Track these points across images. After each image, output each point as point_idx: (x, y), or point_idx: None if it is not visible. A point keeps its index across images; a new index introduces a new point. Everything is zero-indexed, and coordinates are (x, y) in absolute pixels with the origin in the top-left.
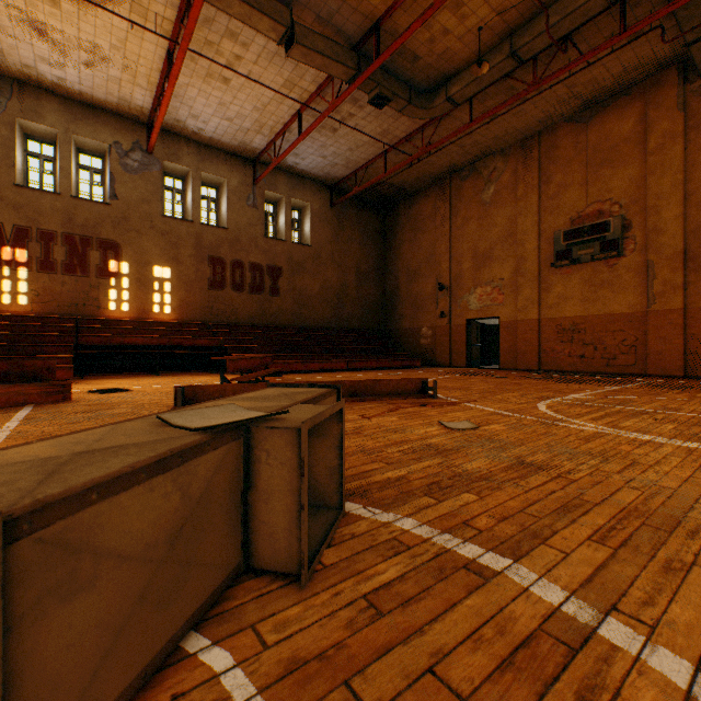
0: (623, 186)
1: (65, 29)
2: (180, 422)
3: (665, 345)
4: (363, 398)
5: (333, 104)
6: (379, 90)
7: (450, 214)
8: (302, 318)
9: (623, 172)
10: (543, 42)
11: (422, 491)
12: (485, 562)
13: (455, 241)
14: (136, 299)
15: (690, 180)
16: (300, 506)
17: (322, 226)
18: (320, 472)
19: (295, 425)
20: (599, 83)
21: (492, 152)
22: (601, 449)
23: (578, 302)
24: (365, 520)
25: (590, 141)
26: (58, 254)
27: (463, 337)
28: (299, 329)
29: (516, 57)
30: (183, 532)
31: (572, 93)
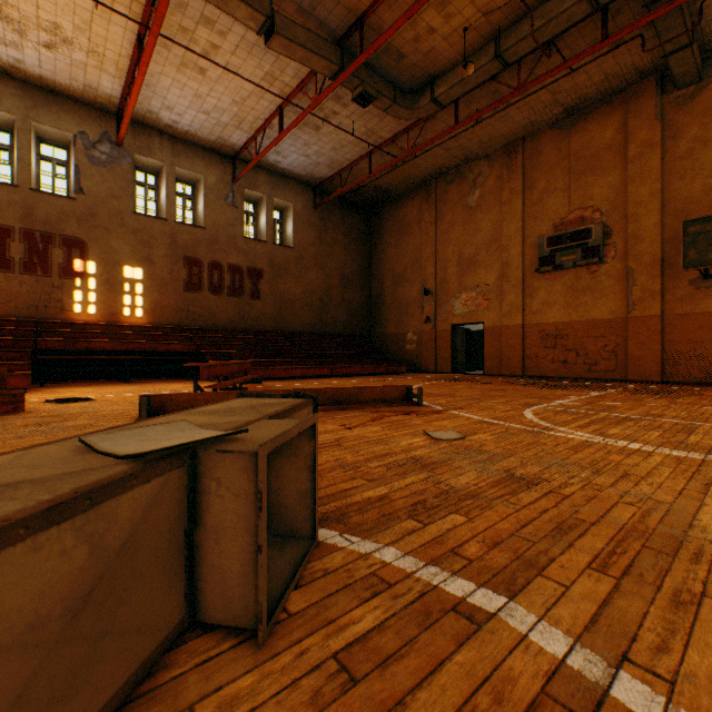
0: (604, 194)
1: (21, 5)
2: (107, 446)
3: (644, 351)
4: (345, 406)
5: (316, 100)
6: (363, 87)
7: (436, 218)
8: (285, 322)
9: (604, 180)
10: (528, 45)
11: (405, 512)
12: (477, 602)
13: (440, 245)
14: (104, 301)
15: (668, 189)
16: (258, 547)
17: (305, 227)
18: (289, 497)
19: (252, 448)
20: (582, 91)
21: (477, 157)
22: (592, 460)
23: (561, 308)
24: (341, 551)
25: (573, 148)
26: (16, 251)
27: (449, 343)
28: (281, 333)
29: (501, 60)
30: (93, 597)
31: (555, 99)
